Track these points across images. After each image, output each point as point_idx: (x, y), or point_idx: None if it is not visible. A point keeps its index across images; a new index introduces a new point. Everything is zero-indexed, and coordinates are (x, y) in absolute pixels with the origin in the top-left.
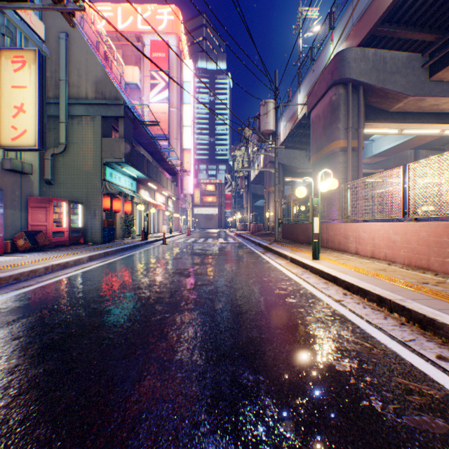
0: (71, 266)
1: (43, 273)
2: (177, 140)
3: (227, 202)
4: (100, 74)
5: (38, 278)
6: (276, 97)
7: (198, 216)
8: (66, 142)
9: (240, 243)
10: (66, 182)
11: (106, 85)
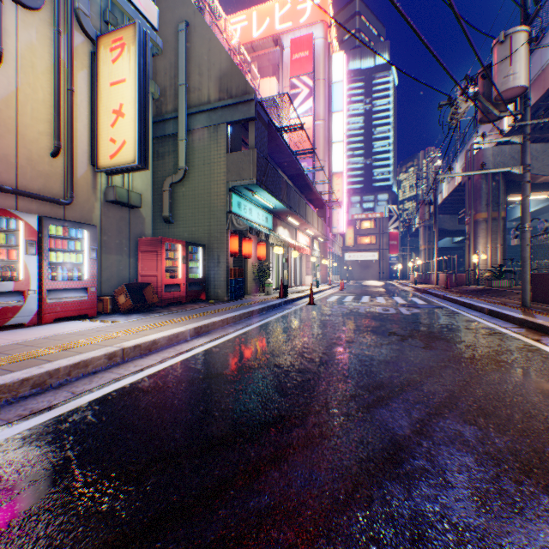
0: (160, 349)
1: (103, 366)
2: (323, 162)
3: (391, 243)
4: (224, 64)
5: (85, 380)
6: (531, 20)
7: (350, 263)
8: (185, 166)
9: (443, 308)
10: (185, 219)
11: (231, 78)
